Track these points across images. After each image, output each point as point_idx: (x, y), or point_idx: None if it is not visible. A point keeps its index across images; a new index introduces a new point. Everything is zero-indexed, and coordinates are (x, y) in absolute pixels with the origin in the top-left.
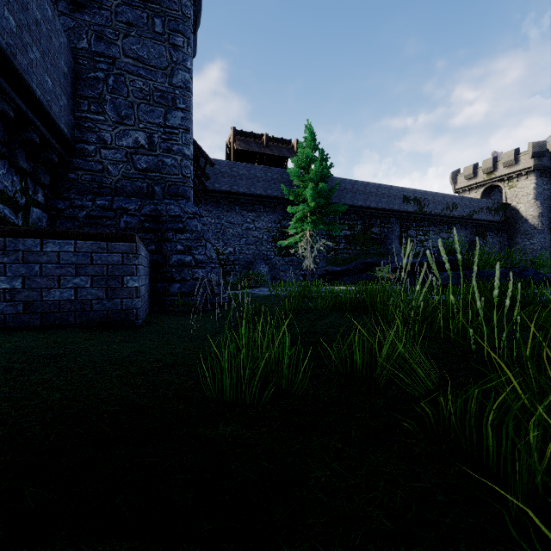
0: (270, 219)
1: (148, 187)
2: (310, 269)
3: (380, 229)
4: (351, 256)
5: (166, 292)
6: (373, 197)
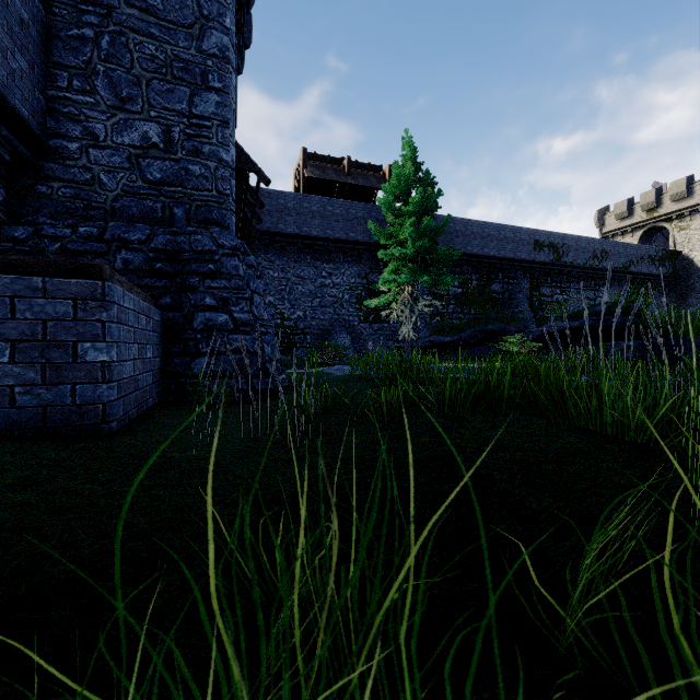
0: (353, 272)
1: (164, 208)
2: (409, 339)
3: (503, 286)
4: (465, 321)
5: (187, 371)
6: (493, 242)
